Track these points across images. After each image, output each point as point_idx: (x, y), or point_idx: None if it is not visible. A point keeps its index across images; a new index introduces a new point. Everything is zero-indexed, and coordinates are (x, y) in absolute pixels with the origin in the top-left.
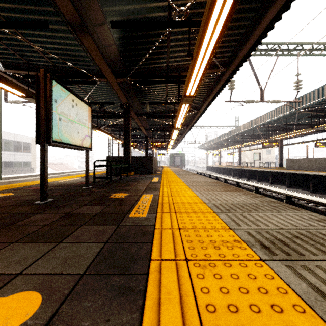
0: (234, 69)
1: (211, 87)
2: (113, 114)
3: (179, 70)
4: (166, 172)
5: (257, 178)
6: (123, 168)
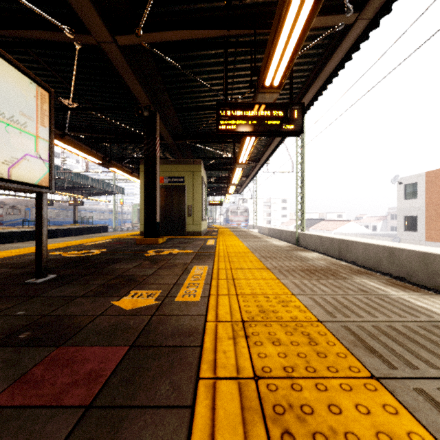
0: None
1: None
2: None
3: None
4: None
5: None
6: None
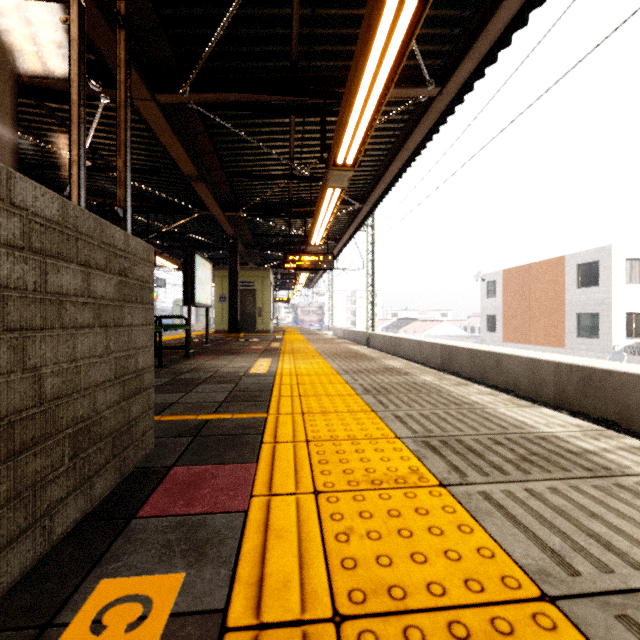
0: None
1: None
2: None
3: None
4: None
5: None
6: None
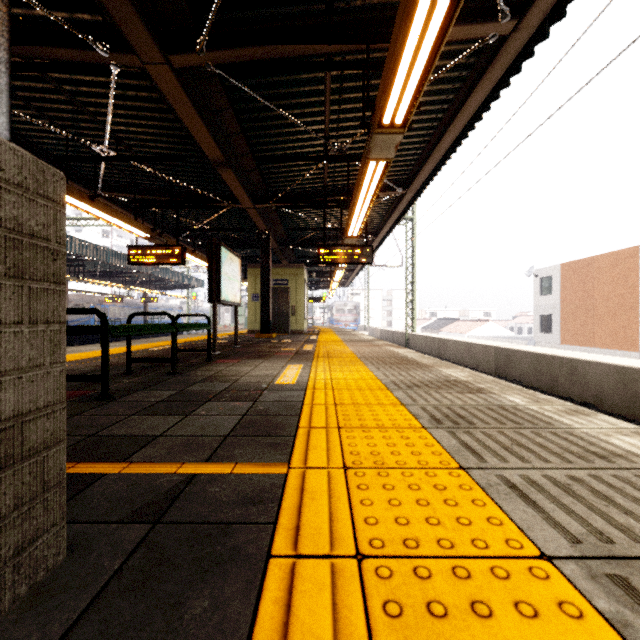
0: None
1: None
2: None
3: None
4: None
5: None
6: None
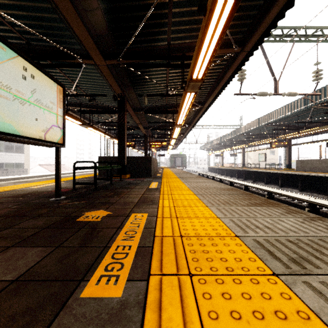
0: (251, 48)
1: (219, 76)
2: (107, 110)
3: (182, 50)
4: (166, 174)
5: (264, 180)
6: (117, 170)
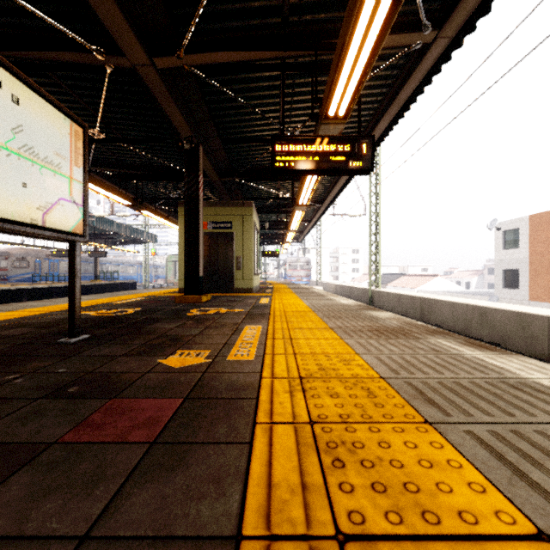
0: None
1: None
2: None
3: None
4: None
5: None
6: None
